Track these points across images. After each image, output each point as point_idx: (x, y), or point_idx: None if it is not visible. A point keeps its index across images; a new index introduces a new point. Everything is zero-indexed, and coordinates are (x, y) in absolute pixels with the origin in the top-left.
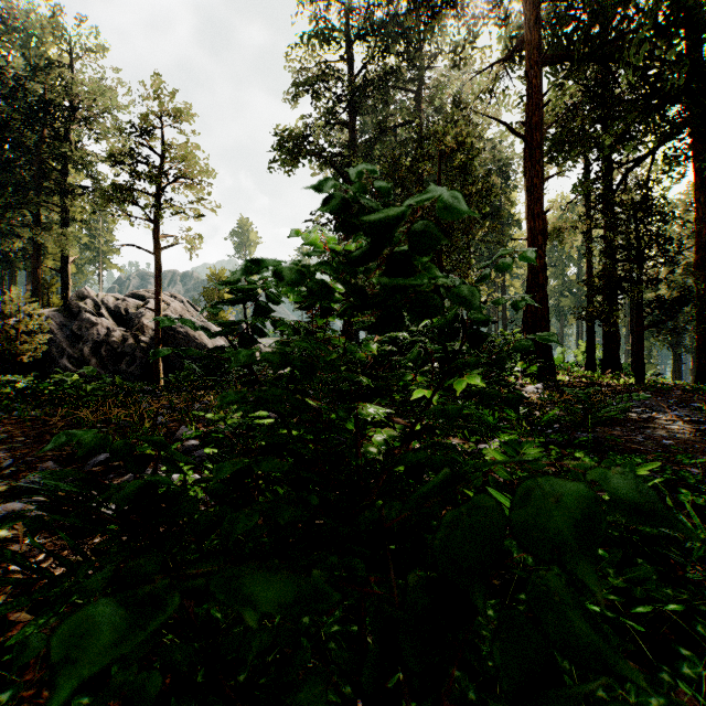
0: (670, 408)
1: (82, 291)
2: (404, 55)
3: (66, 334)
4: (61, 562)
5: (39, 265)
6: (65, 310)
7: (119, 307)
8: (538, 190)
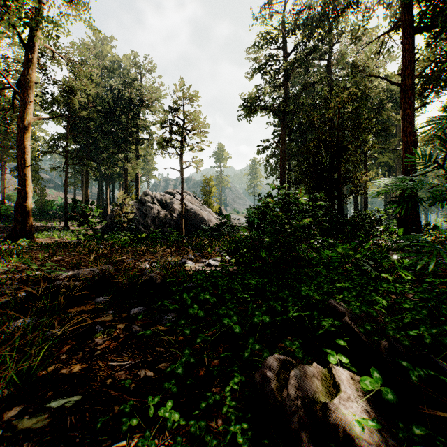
0: None
1: (146, 192)
2: (319, 39)
3: (140, 213)
4: (230, 253)
5: (127, 179)
6: (139, 201)
7: (162, 199)
8: (409, 117)
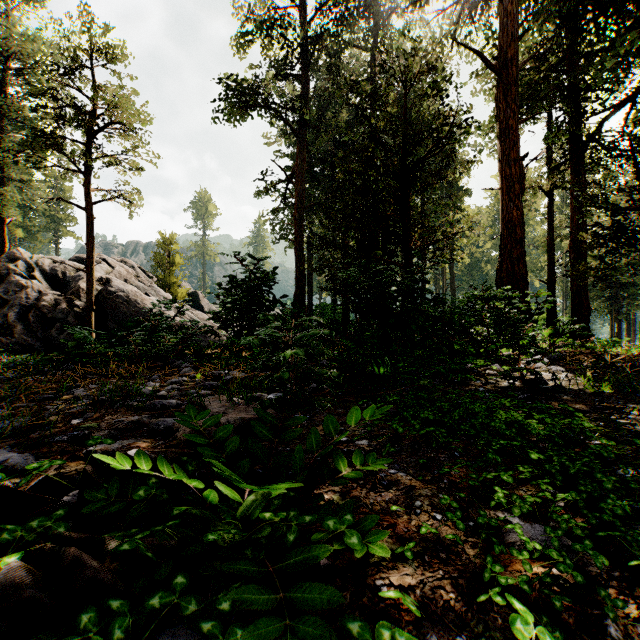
0: None
1: (14, 252)
2: (359, 7)
3: None
4: None
5: None
6: None
7: (56, 269)
8: (515, 132)
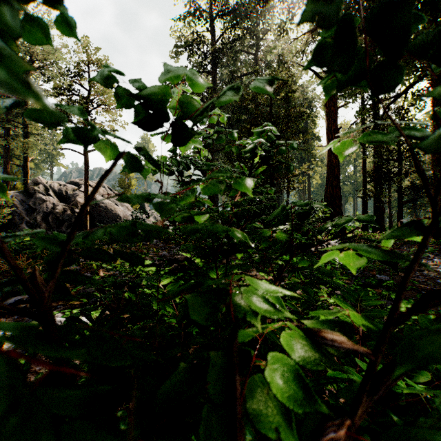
0: (429, 256)
1: (36, 179)
2: (247, 29)
3: (25, 207)
4: None
5: (8, 162)
6: (25, 192)
7: (61, 190)
8: (334, 114)
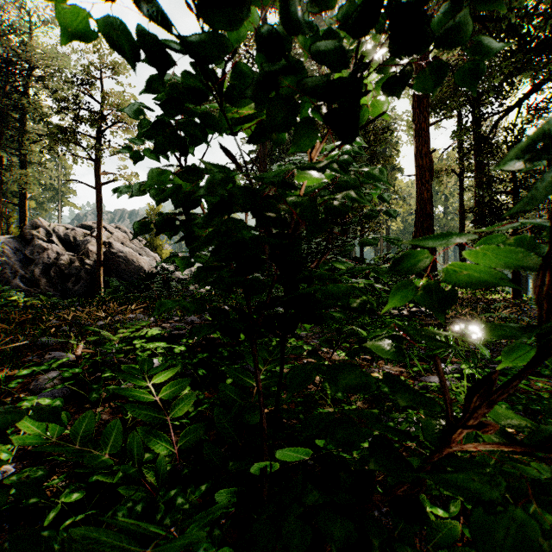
0: None
1: (35, 221)
2: None
3: (20, 258)
4: None
5: None
6: (20, 237)
7: (68, 235)
8: (426, 133)
